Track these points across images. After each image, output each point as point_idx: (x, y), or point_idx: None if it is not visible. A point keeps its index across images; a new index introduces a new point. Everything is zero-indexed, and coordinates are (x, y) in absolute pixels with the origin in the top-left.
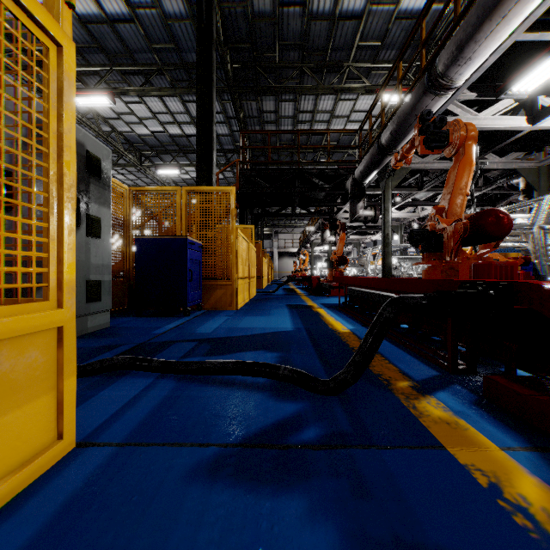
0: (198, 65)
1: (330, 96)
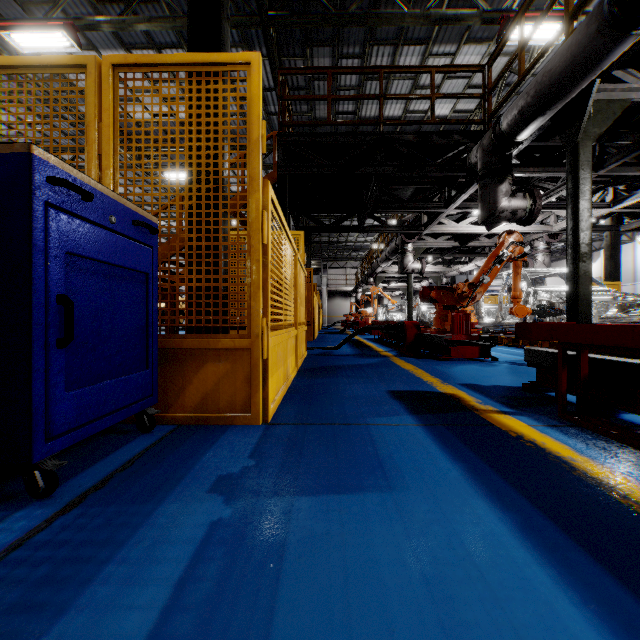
0: None
1: (416, 48)
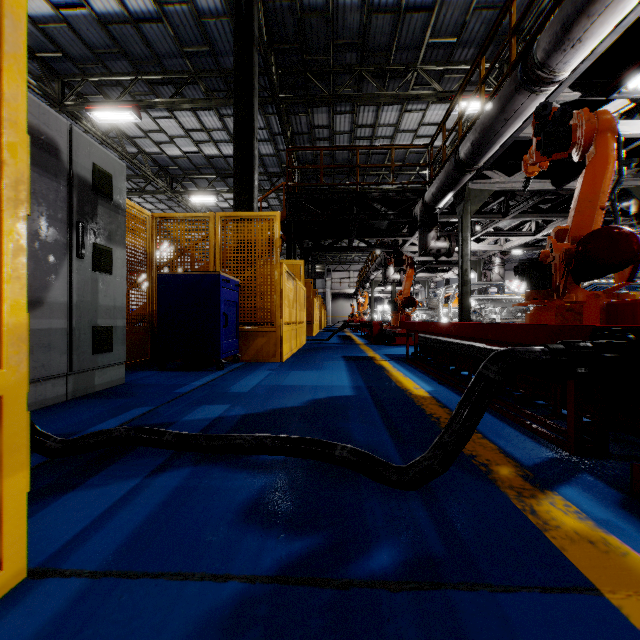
0: (236, 68)
1: (394, 107)
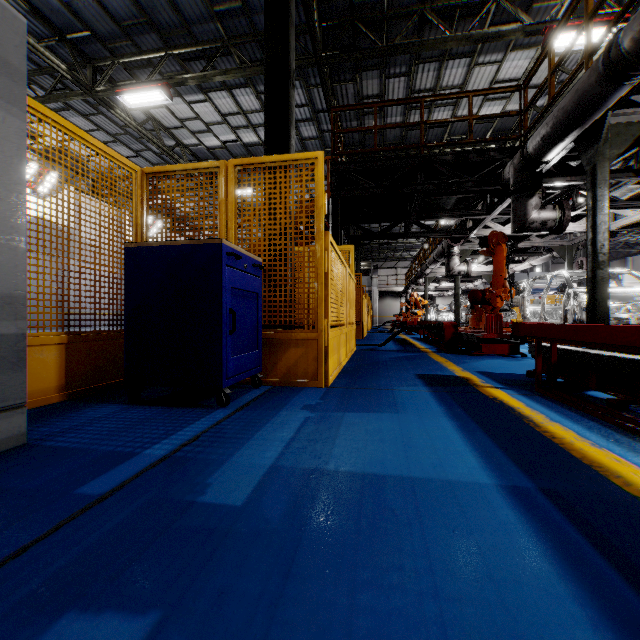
0: None
1: (461, 61)
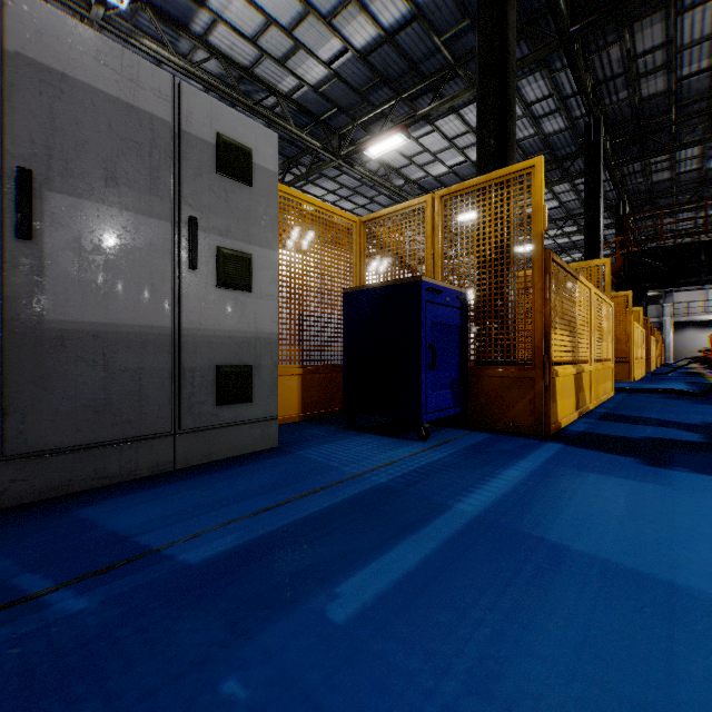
0: (586, 185)
1: None
